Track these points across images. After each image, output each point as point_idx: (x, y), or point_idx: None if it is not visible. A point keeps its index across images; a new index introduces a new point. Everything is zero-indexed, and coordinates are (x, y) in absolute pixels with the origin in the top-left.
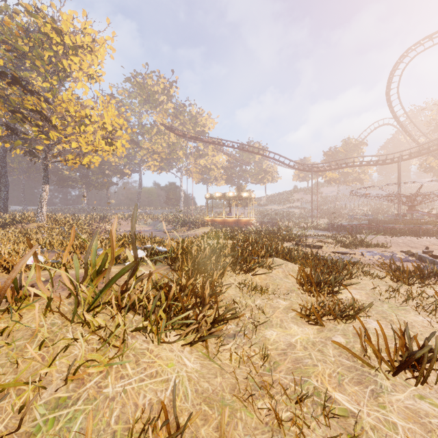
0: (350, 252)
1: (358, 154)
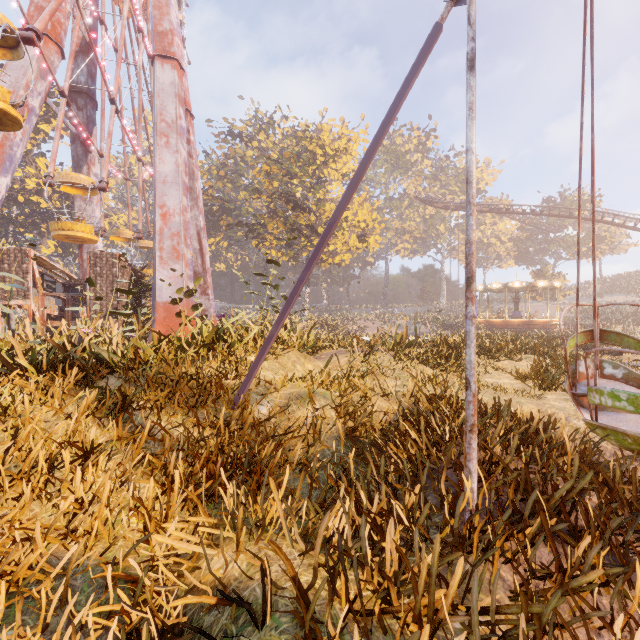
0: None
1: None
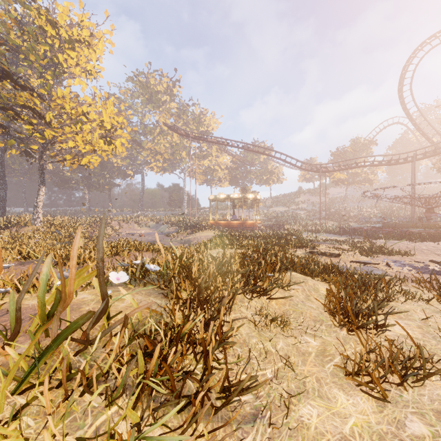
0: (373, 262)
1: (367, 154)
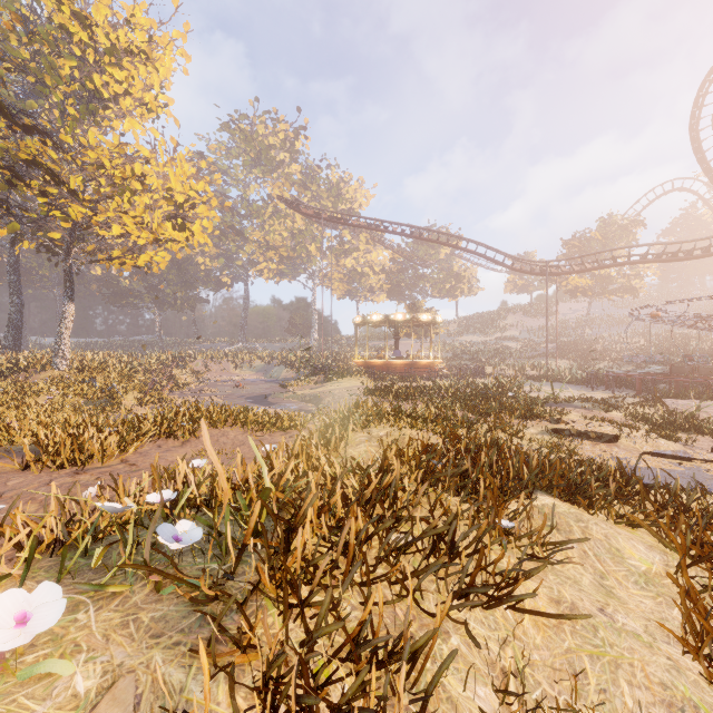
0: (697, 457)
1: (627, 243)
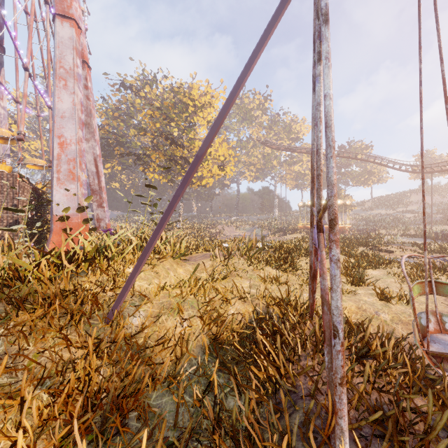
0: (417, 257)
1: None
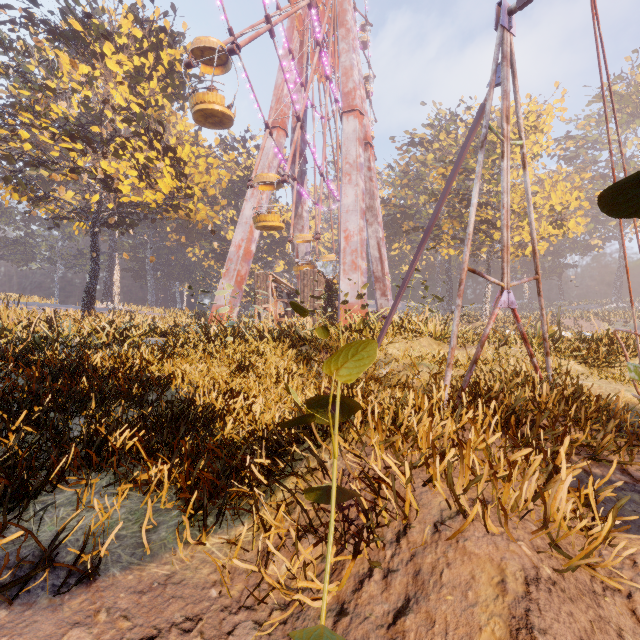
0: None
1: None
